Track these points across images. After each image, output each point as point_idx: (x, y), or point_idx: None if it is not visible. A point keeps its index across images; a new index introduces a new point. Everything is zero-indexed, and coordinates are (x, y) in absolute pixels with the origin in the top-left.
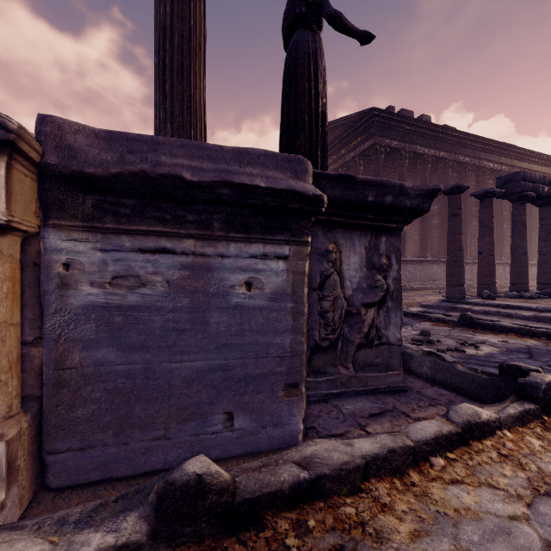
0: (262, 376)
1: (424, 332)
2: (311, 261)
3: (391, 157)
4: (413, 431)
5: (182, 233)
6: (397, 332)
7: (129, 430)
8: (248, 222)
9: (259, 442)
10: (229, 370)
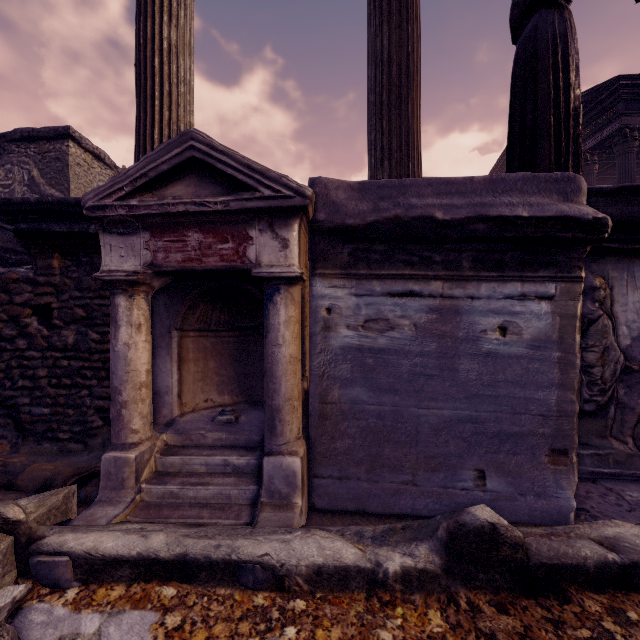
0: (519, 435)
1: None
2: None
3: None
4: None
5: (430, 275)
6: None
7: (379, 469)
8: (502, 258)
9: (517, 510)
10: (480, 423)
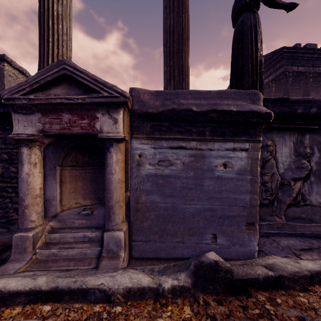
0: (232, 216)
1: None
2: None
3: (297, 78)
4: None
5: (190, 138)
6: (318, 198)
7: (165, 236)
8: (224, 131)
9: (231, 253)
10: (214, 211)
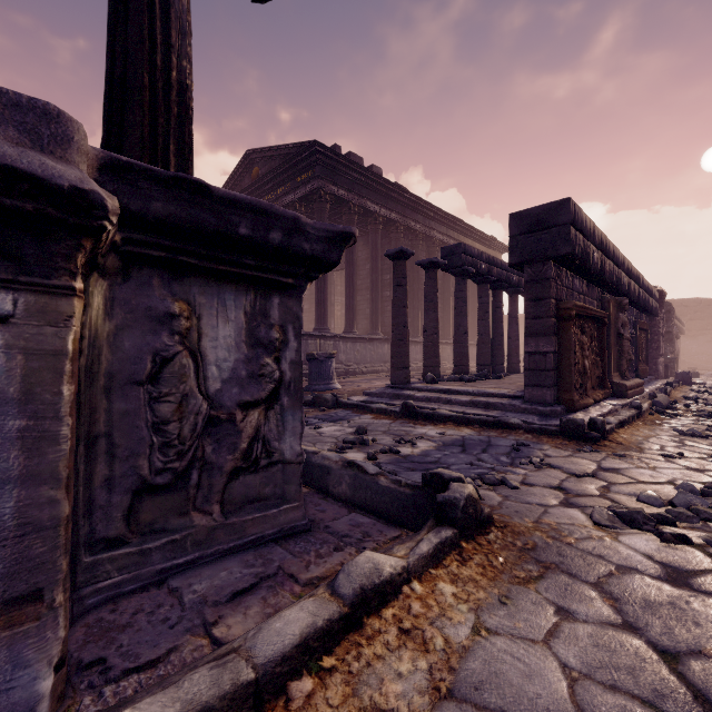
0: None
1: (360, 429)
2: (135, 331)
3: (338, 209)
4: (264, 642)
5: None
6: (296, 443)
7: None
8: None
9: None
10: None
